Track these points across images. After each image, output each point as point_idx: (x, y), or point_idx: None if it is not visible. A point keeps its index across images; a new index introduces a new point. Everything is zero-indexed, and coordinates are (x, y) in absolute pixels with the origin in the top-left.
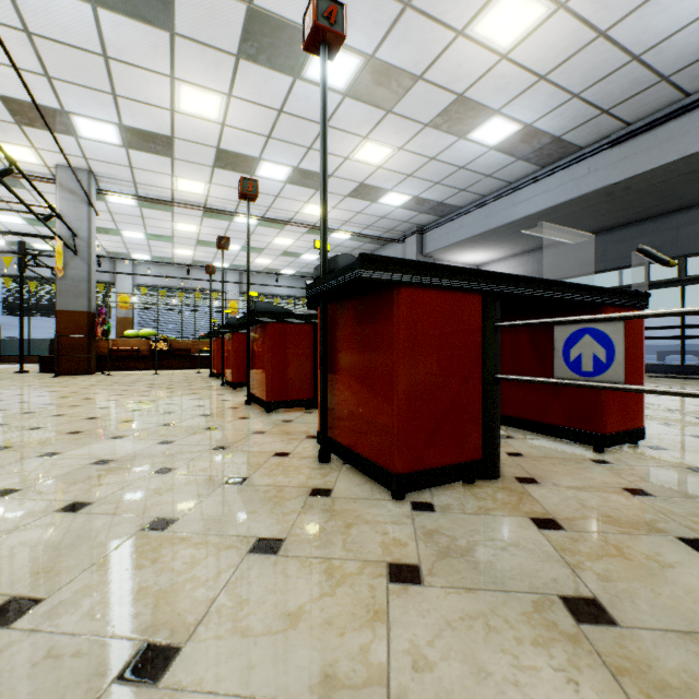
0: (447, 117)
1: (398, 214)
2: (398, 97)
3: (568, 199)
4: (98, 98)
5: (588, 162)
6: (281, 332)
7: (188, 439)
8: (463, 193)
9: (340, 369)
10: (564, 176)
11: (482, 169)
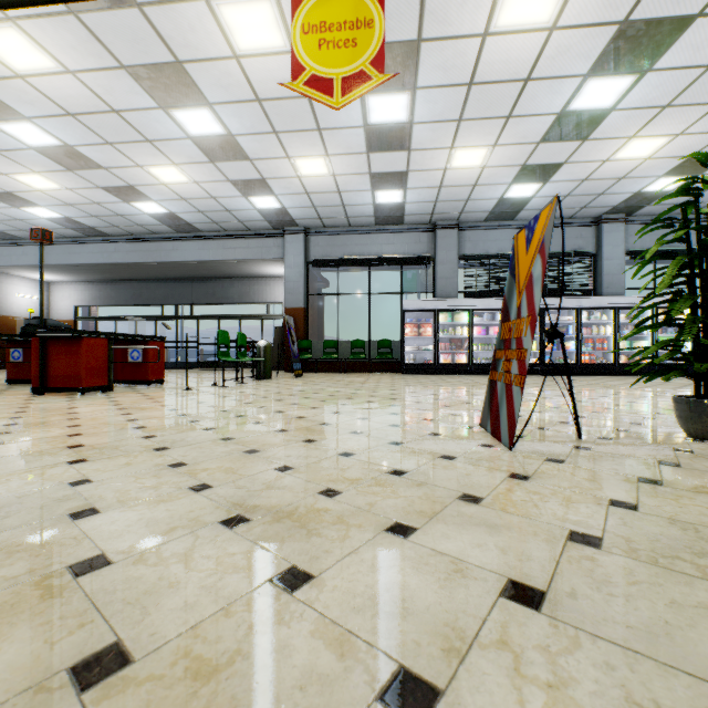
0: (0, 196)
1: None
2: None
3: (105, 262)
4: None
5: (115, 245)
6: None
7: None
8: (25, 232)
9: None
10: (102, 247)
11: (39, 225)
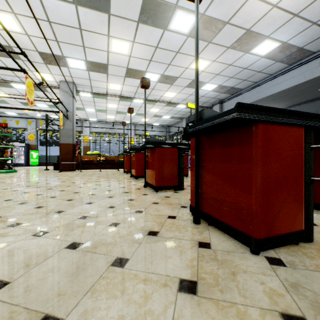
0: (239, 42)
1: (210, 94)
2: (214, 34)
3: (306, 80)
4: (77, 49)
5: (318, 59)
6: (162, 152)
7: (122, 206)
8: (245, 82)
9: (207, 172)
10: (303, 68)
11: (256, 68)
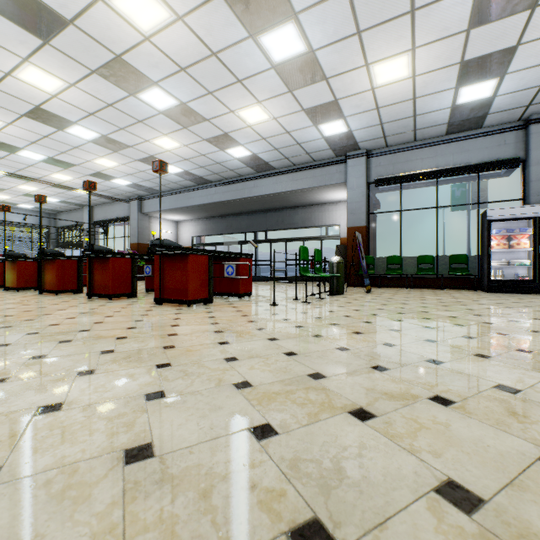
0: (147, 160)
1: (124, 188)
2: (120, 149)
3: (209, 202)
4: None
5: (215, 189)
6: (63, 263)
7: (33, 300)
8: (163, 186)
9: (95, 275)
10: (207, 191)
11: (170, 180)
